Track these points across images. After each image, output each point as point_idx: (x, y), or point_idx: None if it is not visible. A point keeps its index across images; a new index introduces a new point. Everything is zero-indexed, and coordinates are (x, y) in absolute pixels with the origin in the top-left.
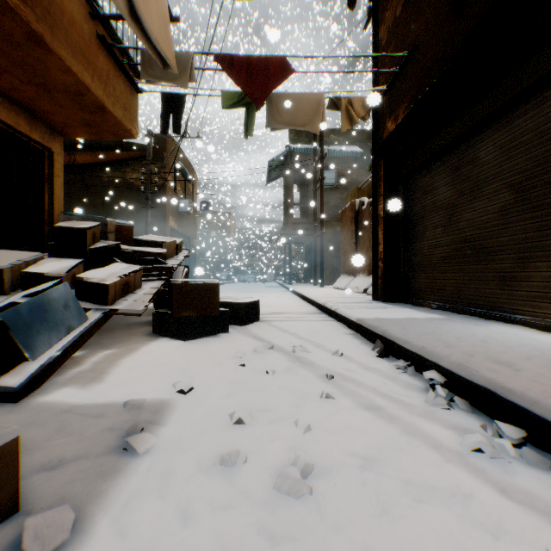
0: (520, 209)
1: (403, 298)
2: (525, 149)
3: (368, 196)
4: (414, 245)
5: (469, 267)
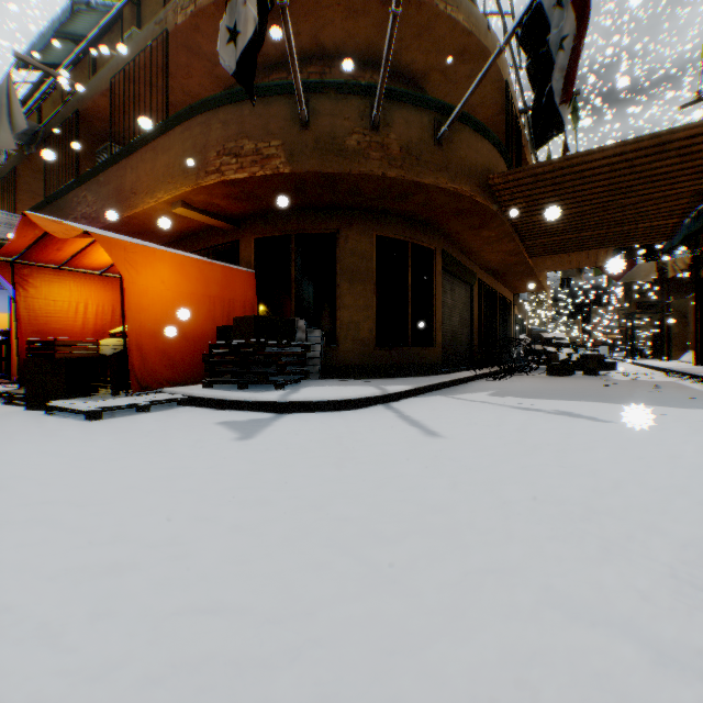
0: None
1: None
2: None
3: None
4: None
5: None
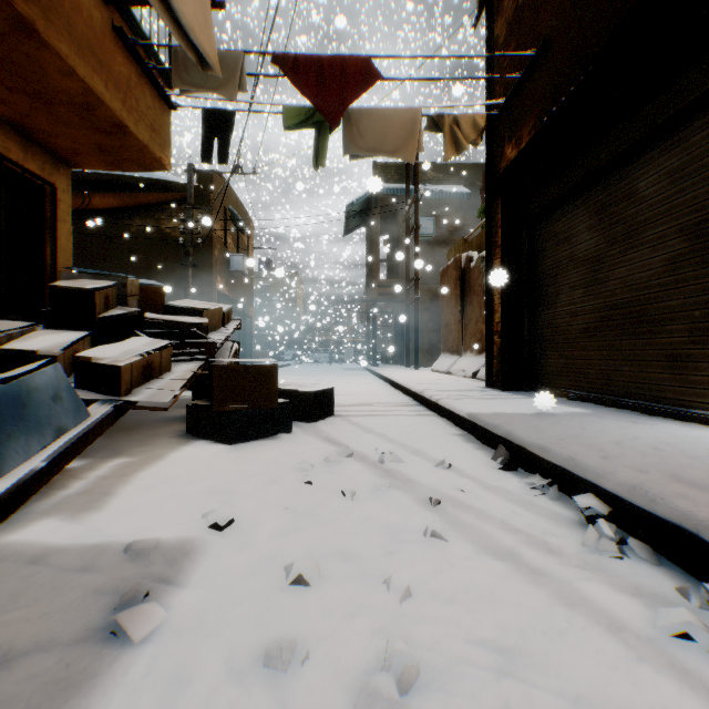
0: (698, 261)
1: (527, 384)
2: (706, 176)
3: (477, 250)
4: (543, 313)
5: (623, 342)
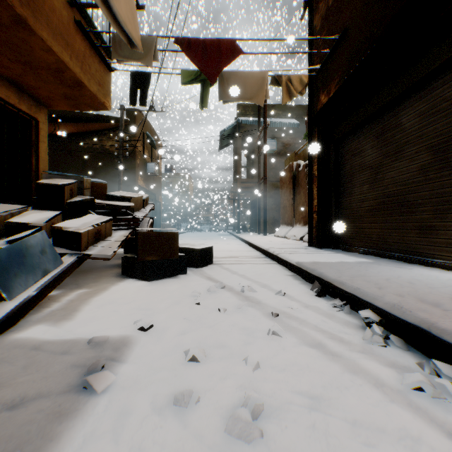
0: (438, 167)
1: (334, 244)
2: (443, 115)
3: (303, 160)
4: (344, 200)
5: (392, 218)
